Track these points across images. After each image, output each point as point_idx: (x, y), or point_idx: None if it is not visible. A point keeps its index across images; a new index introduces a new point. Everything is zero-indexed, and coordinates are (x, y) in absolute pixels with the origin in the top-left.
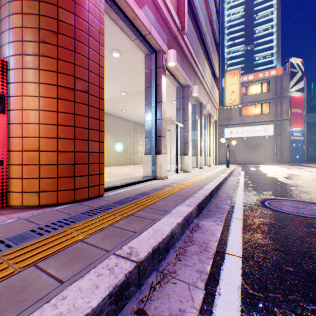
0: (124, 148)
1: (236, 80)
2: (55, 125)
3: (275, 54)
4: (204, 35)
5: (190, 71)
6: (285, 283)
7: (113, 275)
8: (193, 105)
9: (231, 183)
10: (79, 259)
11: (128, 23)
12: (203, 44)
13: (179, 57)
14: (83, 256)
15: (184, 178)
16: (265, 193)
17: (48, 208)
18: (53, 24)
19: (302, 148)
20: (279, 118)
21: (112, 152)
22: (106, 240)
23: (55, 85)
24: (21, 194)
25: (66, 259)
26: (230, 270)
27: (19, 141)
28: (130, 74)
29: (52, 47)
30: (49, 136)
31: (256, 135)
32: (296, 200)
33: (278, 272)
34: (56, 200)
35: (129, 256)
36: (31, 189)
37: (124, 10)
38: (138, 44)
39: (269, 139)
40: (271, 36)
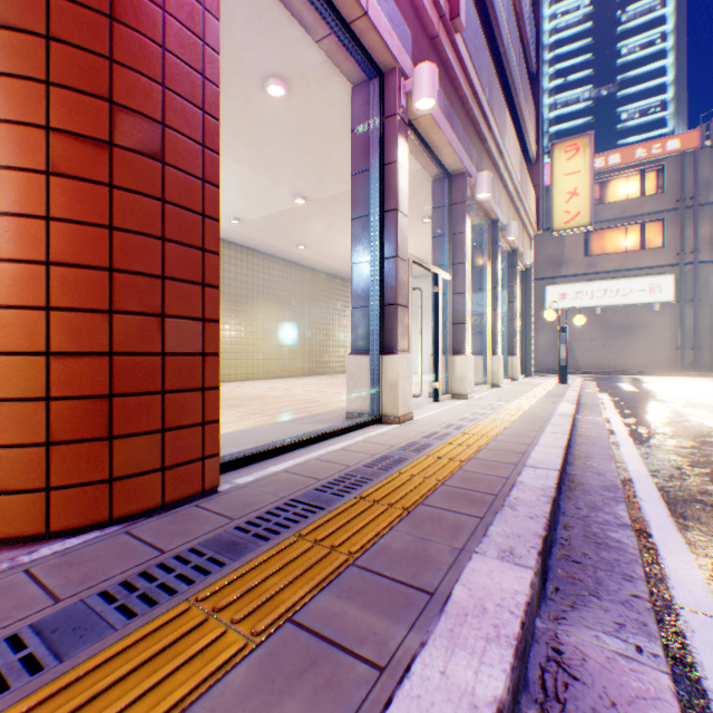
0: (305, 336)
1: (581, 163)
2: (39, 264)
3: (672, 103)
4: (504, 46)
5: (470, 135)
6: None
7: None
8: (474, 228)
9: (593, 434)
10: None
11: None
12: (498, 73)
13: (444, 93)
14: None
15: (459, 421)
16: None
17: (8, 551)
18: None
19: None
20: (689, 259)
21: (276, 346)
22: None
23: (37, 127)
24: None
25: None
26: None
27: None
28: (315, 148)
29: None
30: (18, 302)
31: (630, 300)
32: None
33: None
34: (43, 520)
35: None
36: None
37: None
38: (333, 51)
39: (662, 312)
40: (661, 59)
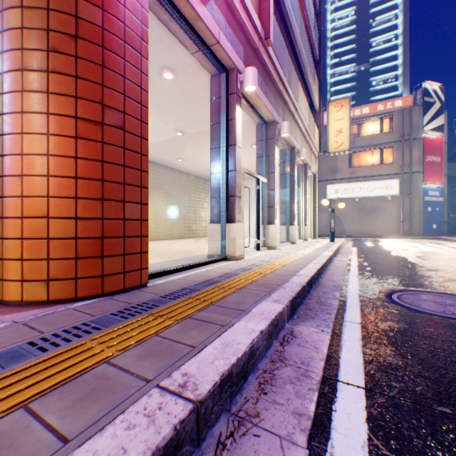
0: (181, 214)
1: (344, 114)
2: (73, 178)
3: (401, 77)
4: (298, 47)
5: (278, 100)
6: (441, 437)
7: (154, 428)
8: (281, 151)
9: (338, 265)
10: (99, 397)
11: (185, 27)
12: (296, 61)
13: (262, 78)
14: (106, 389)
15: (269, 259)
16: (392, 281)
17: (61, 305)
18: (69, 23)
19: (441, 214)
20: (407, 170)
21: (164, 220)
22: (147, 361)
23: (72, 117)
24: (21, 284)
25: (79, 396)
26: (348, 412)
27: (17, 202)
28: (189, 105)
29: (67, 58)
30: (63, 195)
31: (374, 194)
32: (441, 293)
33: (427, 415)
34: (74, 292)
35: (181, 391)
36: (35, 276)
37: (179, 7)
38: (200, 59)
39: (392, 201)
40: (395, 50)
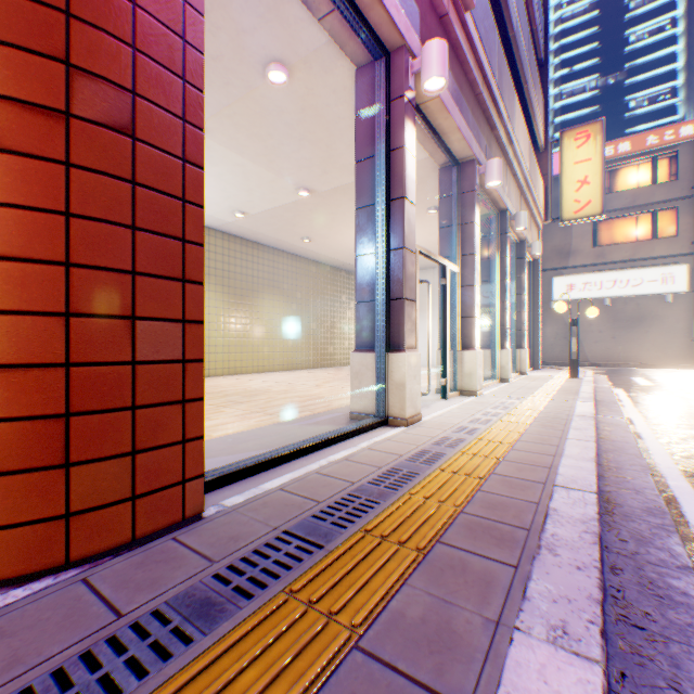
0: (309, 329)
1: (592, 150)
2: None
3: (683, 90)
4: (513, 29)
5: (480, 121)
6: None
7: None
8: (481, 218)
9: (618, 438)
10: None
11: None
12: (507, 59)
13: (453, 76)
14: None
15: (471, 423)
16: None
17: None
18: None
19: None
20: None
21: (281, 339)
22: None
23: None
24: None
25: None
26: None
27: None
28: (318, 137)
29: None
30: None
31: (641, 291)
32: None
33: None
34: None
35: None
36: None
37: None
38: (335, 30)
39: (676, 303)
40: (671, 45)
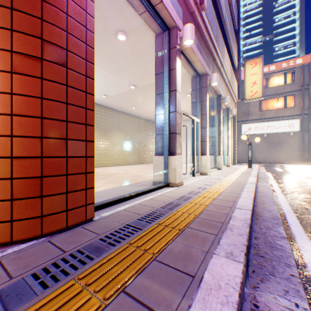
0: (135, 147)
1: (258, 69)
2: (7, 115)
3: (298, 43)
4: (223, 17)
5: (208, 57)
6: None
7: None
8: (210, 98)
9: (265, 192)
10: None
11: None
12: (221, 30)
13: (197, 38)
14: None
15: (204, 185)
16: None
17: None
18: None
19: None
20: (306, 112)
21: (122, 151)
22: None
23: (6, 51)
24: None
25: None
26: None
27: None
28: (139, 63)
29: None
30: None
31: (279, 131)
32: None
33: None
34: (9, 235)
35: None
36: None
37: None
38: (147, 19)
39: (294, 136)
40: (293, 23)
